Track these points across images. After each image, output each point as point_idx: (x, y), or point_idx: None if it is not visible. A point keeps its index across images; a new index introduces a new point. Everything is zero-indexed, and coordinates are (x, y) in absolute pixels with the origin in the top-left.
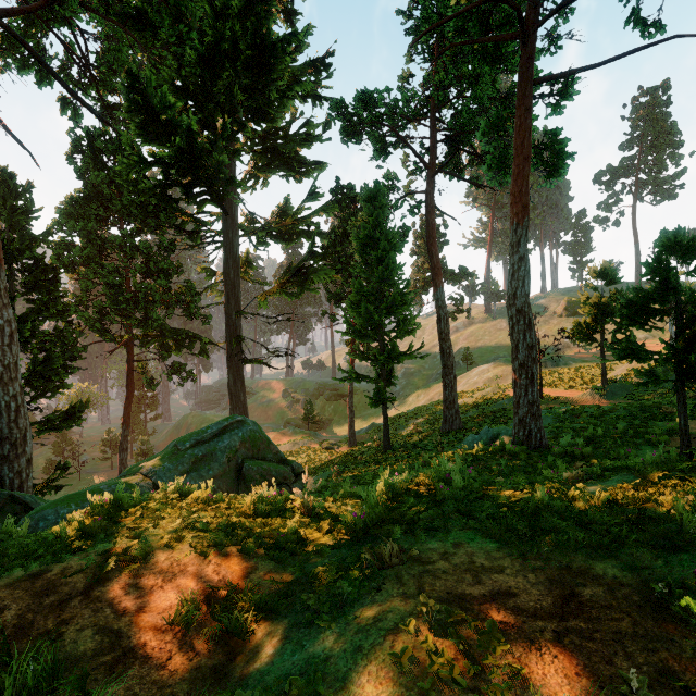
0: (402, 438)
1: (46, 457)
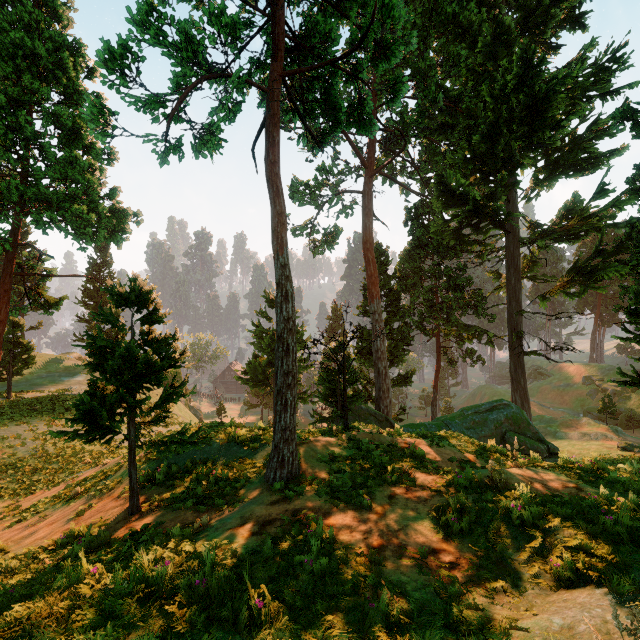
0: None
1: None
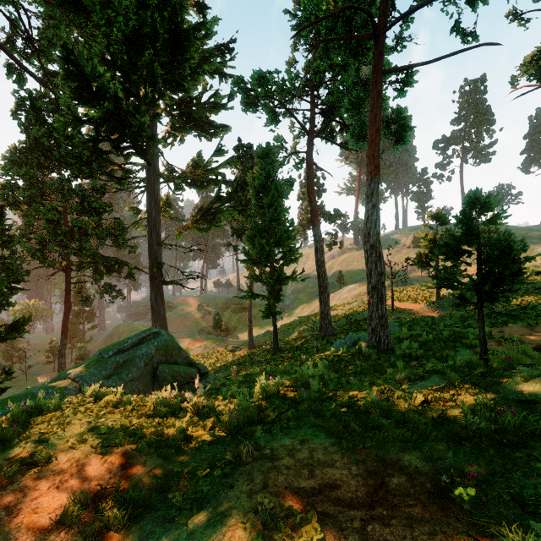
0: (289, 342)
1: None
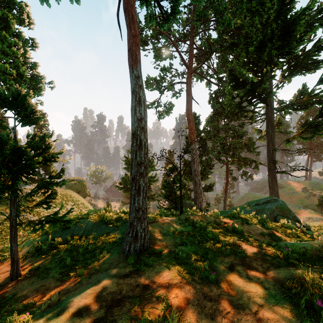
0: None
1: None
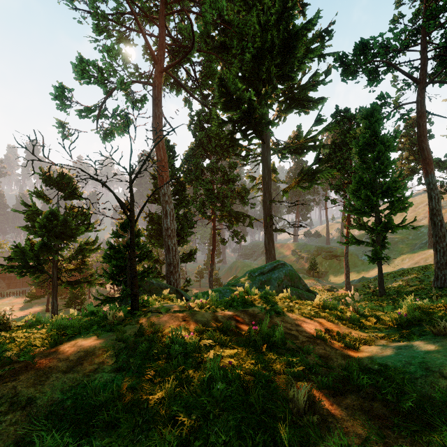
0: (394, 288)
1: None
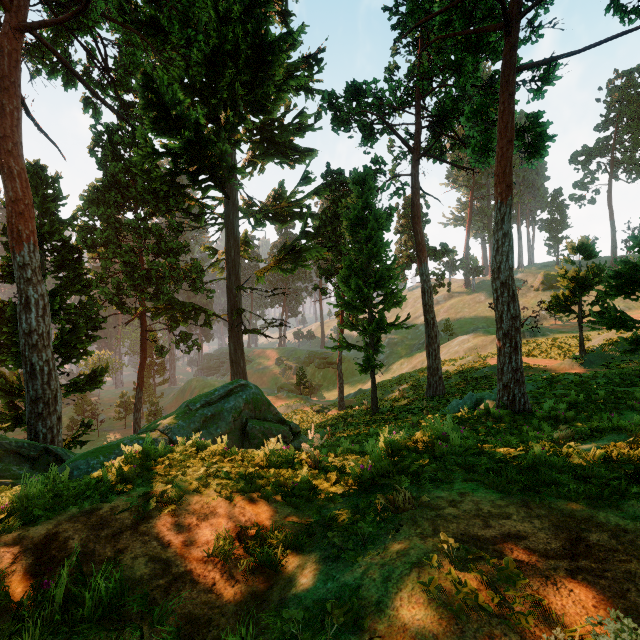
0: (389, 403)
1: (69, 416)
